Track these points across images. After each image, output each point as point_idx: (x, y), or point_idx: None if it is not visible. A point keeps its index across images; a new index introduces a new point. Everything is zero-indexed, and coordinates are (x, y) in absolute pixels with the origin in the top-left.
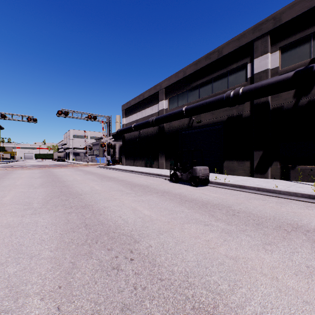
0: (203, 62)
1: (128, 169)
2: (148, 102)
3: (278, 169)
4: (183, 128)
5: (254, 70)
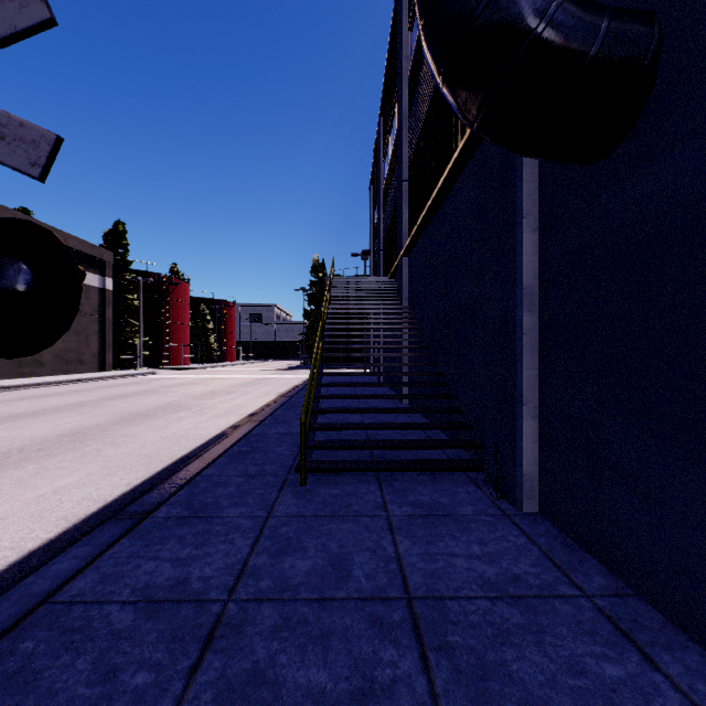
0: None
1: None
2: None
3: None
4: None
5: None
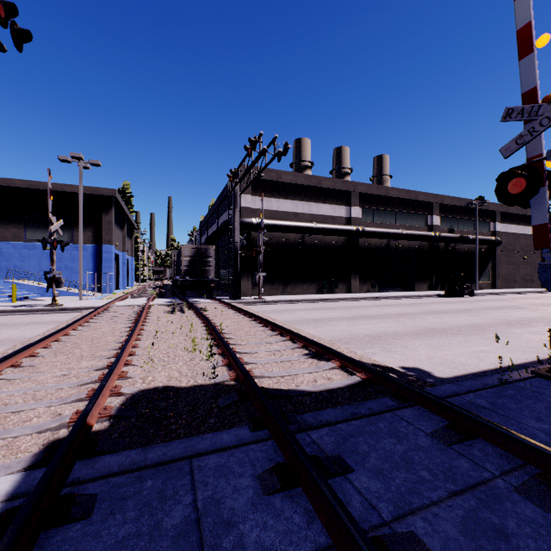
0: (404, 195)
1: (365, 296)
2: (325, 195)
3: (440, 285)
4: (381, 247)
5: (433, 222)
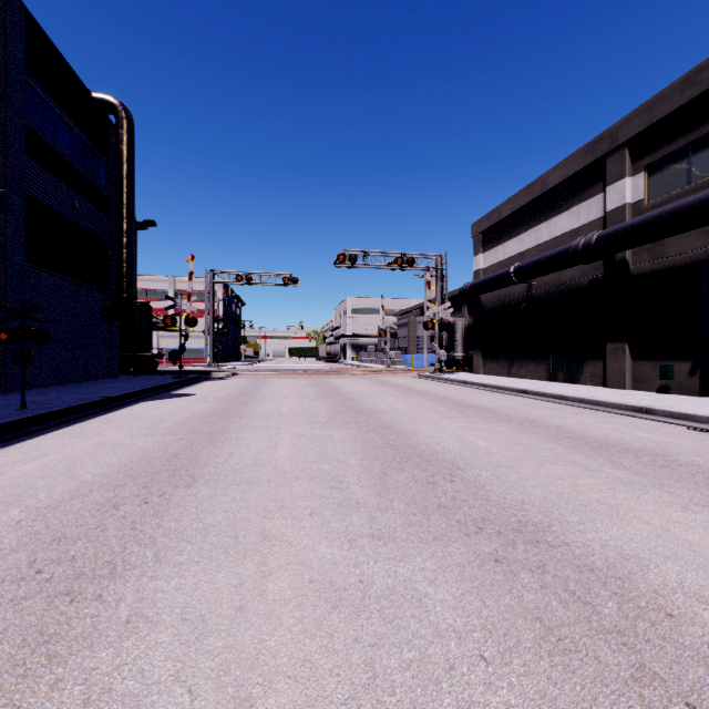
0: None
1: (507, 386)
2: (560, 197)
3: None
4: None
5: None
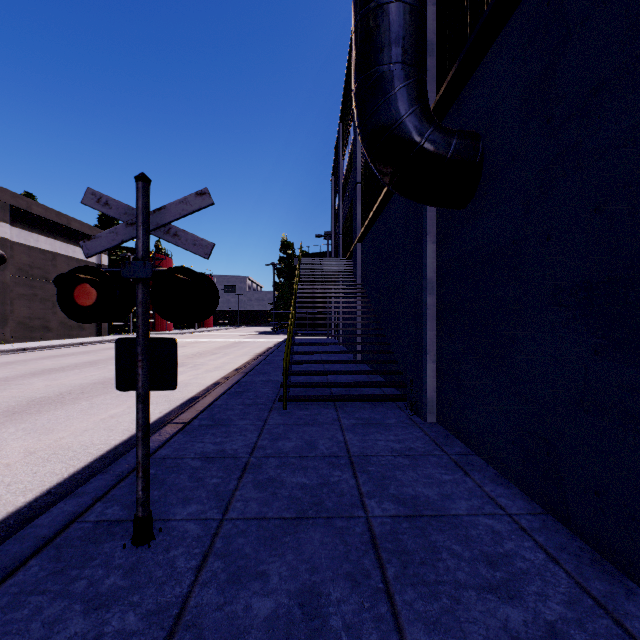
0: None
1: None
2: None
3: None
4: None
5: None
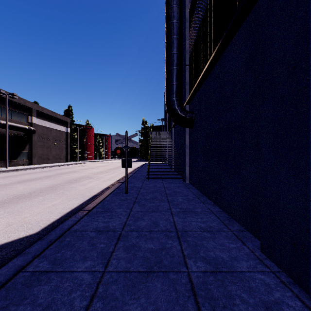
0: None
1: None
2: None
3: None
4: None
5: None
